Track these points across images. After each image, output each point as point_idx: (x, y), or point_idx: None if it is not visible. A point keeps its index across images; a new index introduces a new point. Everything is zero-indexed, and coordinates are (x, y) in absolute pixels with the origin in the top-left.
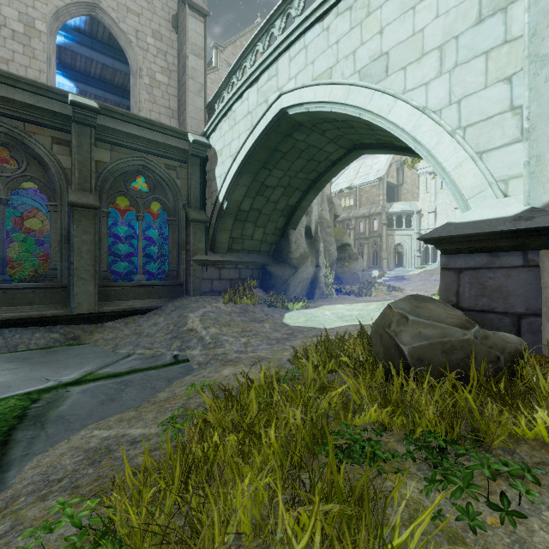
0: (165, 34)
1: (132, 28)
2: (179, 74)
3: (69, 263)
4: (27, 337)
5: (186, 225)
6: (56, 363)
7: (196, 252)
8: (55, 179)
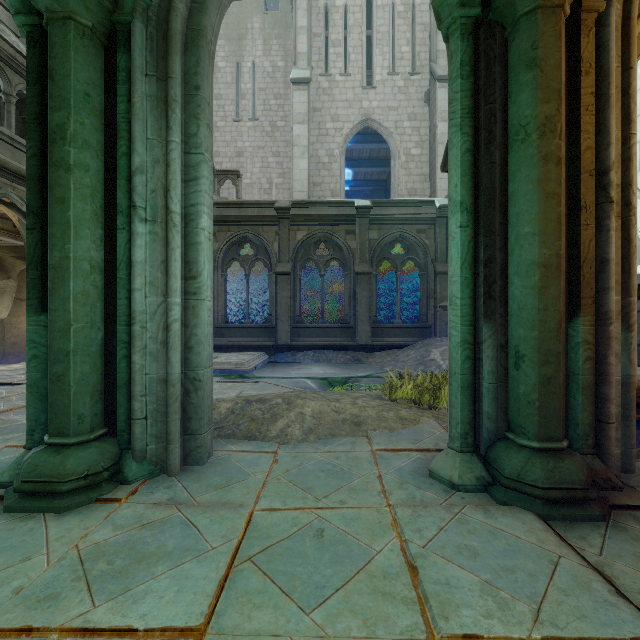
0: (418, 112)
1: (392, 122)
2: (430, 141)
3: (354, 311)
4: (335, 356)
5: (434, 276)
6: (352, 369)
7: (441, 300)
8: (347, 257)
